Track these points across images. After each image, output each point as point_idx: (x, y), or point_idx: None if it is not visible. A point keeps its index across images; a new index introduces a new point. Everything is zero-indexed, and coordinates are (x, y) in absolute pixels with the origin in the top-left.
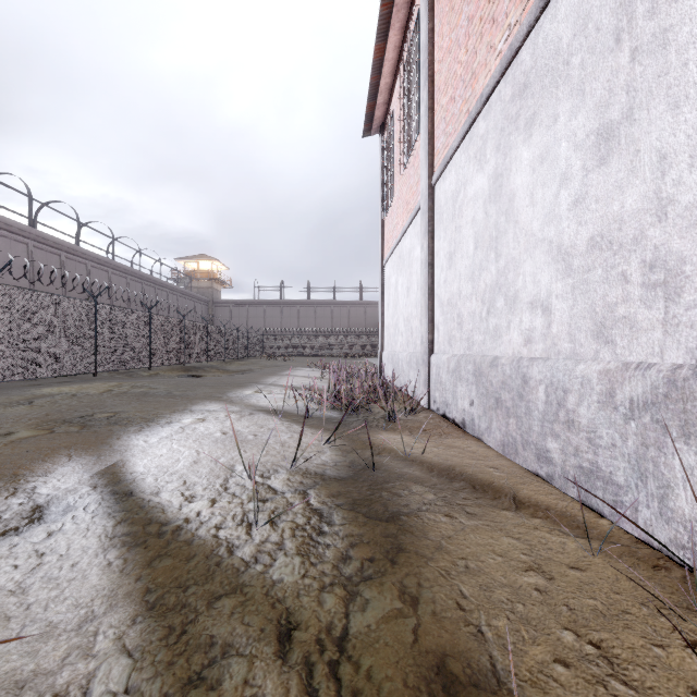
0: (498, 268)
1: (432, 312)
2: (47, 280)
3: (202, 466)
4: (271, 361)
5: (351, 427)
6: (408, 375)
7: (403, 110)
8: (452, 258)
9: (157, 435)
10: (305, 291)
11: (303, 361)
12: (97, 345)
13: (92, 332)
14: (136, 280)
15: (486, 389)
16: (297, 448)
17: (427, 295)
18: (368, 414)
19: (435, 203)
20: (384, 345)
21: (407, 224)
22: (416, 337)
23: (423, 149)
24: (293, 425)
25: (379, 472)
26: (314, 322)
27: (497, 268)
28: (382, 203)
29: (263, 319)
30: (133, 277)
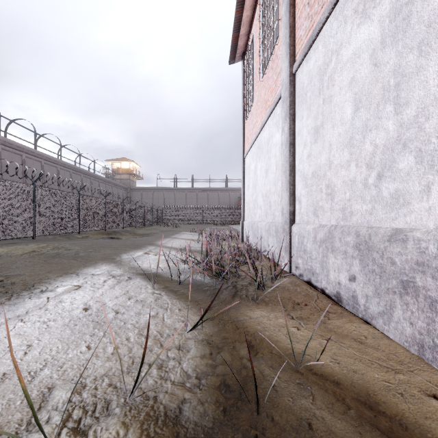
0: (401, 120)
1: (293, 186)
2: (12, 172)
3: (1, 392)
4: (167, 227)
5: (220, 298)
6: (267, 240)
7: (262, 27)
8: (319, 131)
9: (11, 312)
10: (190, 181)
11: (188, 227)
12: (35, 216)
13: (31, 207)
14: (77, 173)
15: (380, 266)
16: (139, 371)
17: (288, 171)
18: (236, 279)
19: (296, 88)
20: (245, 216)
21: (266, 118)
22: (275, 209)
23: (283, 45)
24: (163, 295)
25: (266, 412)
26: (196, 202)
27: (398, 121)
28: (243, 111)
29: (162, 200)
30: (75, 171)
